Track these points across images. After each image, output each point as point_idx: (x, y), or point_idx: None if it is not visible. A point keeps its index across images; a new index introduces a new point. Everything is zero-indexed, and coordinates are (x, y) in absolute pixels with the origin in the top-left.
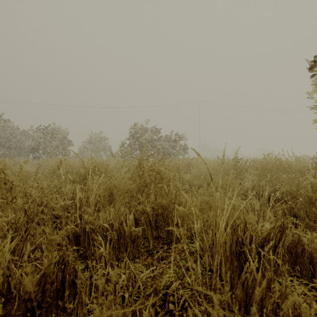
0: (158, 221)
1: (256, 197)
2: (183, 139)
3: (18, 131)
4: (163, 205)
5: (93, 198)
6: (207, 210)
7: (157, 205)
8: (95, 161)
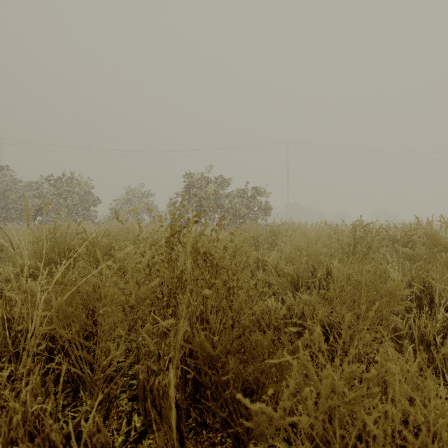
0: (203, 385)
1: (417, 304)
2: (263, 194)
3: (22, 184)
4: (209, 355)
5: (36, 325)
6: (346, 390)
7: (197, 348)
8: (119, 228)
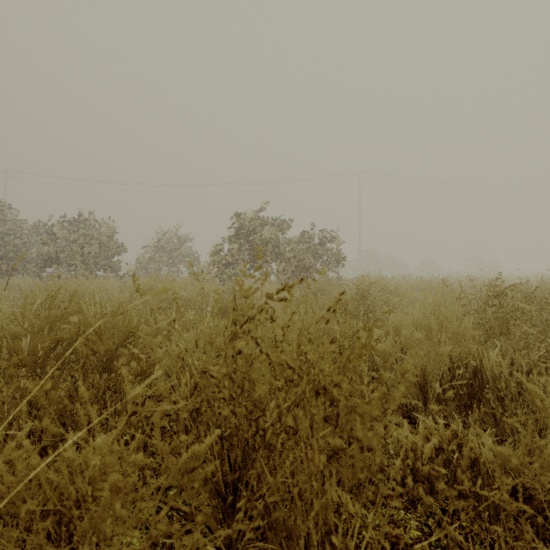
0: None
1: None
2: (335, 240)
3: (27, 227)
4: None
5: None
6: None
7: None
8: (148, 287)
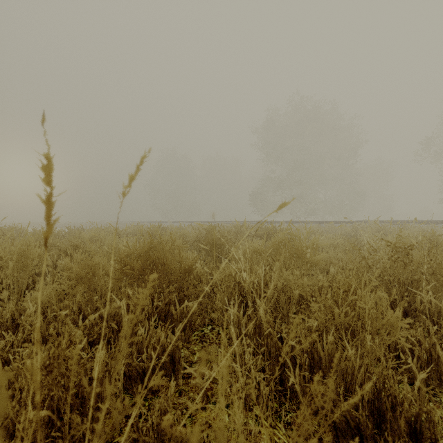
0: None
1: None
2: None
3: None
4: None
5: None
6: None
7: None
8: None
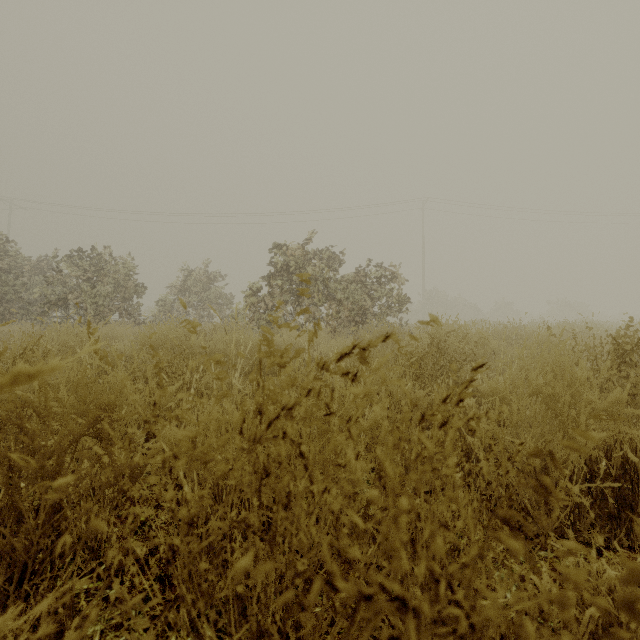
0: None
1: None
2: (396, 278)
3: (30, 263)
4: None
5: None
6: None
7: None
8: (163, 337)
